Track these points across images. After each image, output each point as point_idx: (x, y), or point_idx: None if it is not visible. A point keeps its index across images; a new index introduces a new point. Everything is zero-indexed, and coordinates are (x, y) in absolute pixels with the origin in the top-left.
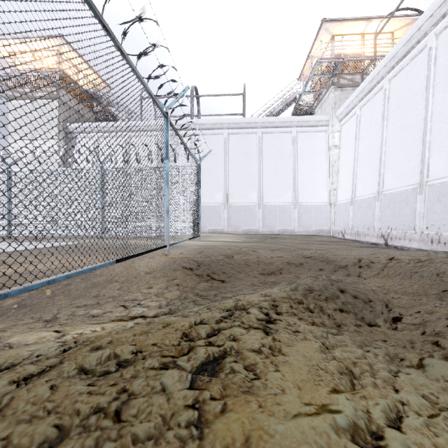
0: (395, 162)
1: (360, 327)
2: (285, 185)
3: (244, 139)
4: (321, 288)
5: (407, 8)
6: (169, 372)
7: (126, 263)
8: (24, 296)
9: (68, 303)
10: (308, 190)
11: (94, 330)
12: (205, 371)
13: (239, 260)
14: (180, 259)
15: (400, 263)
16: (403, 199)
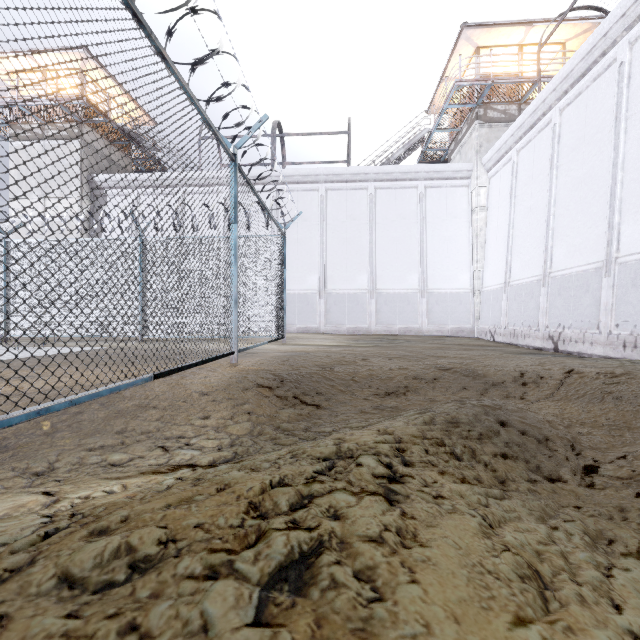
0: (570, 230)
1: (537, 483)
2: (408, 263)
3: (349, 198)
4: (471, 419)
5: (586, 6)
6: (219, 588)
7: (172, 379)
8: (6, 432)
9: (76, 443)
10: (441, 271)
11: (110, 491)
12: (284, 582)
13: (343, 373)
14: (255, 372)
15: (584, 379)
16: (581, 283)
